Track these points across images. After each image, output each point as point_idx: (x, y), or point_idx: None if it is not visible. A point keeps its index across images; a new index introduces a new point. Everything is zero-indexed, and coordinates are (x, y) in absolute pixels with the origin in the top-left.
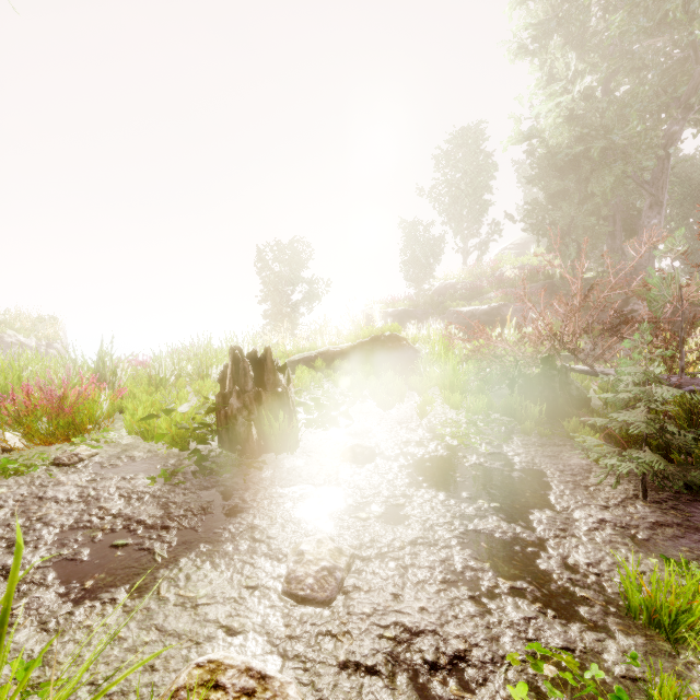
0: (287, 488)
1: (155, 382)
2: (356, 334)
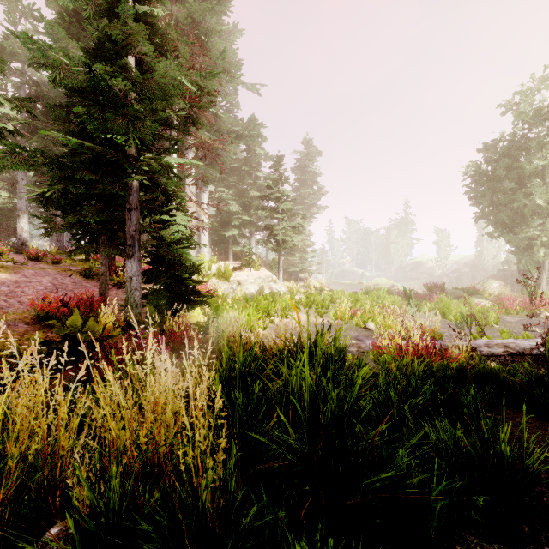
0: None
1: None
2: None
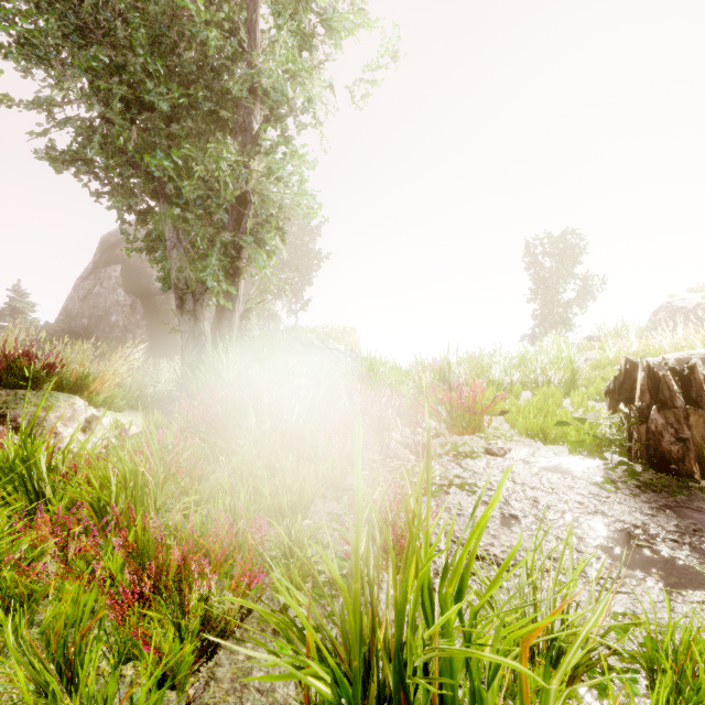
0: None
1: (492, 386)
2: None
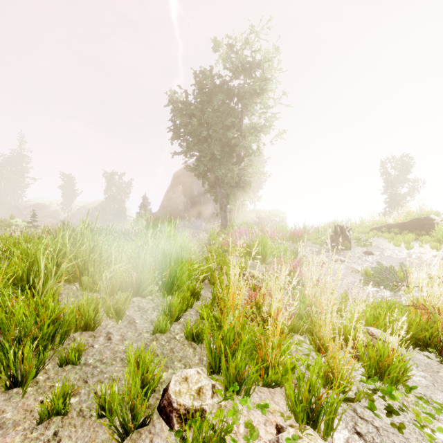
0: (342, 254)
1: (318, 233)
2: (406, 216)
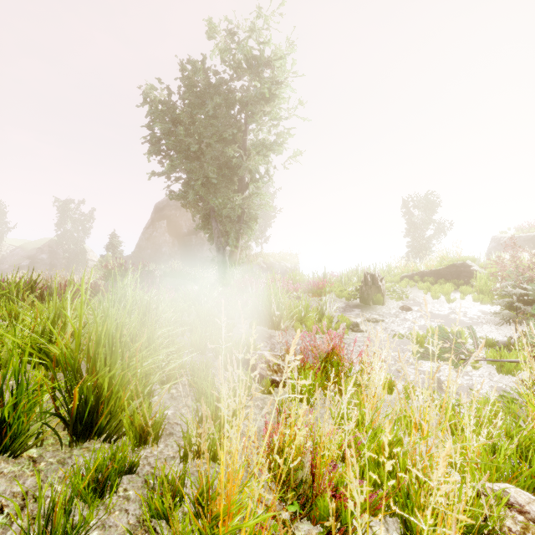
0: (375, 311)
1: (341, 283)
2: (440, 262)
